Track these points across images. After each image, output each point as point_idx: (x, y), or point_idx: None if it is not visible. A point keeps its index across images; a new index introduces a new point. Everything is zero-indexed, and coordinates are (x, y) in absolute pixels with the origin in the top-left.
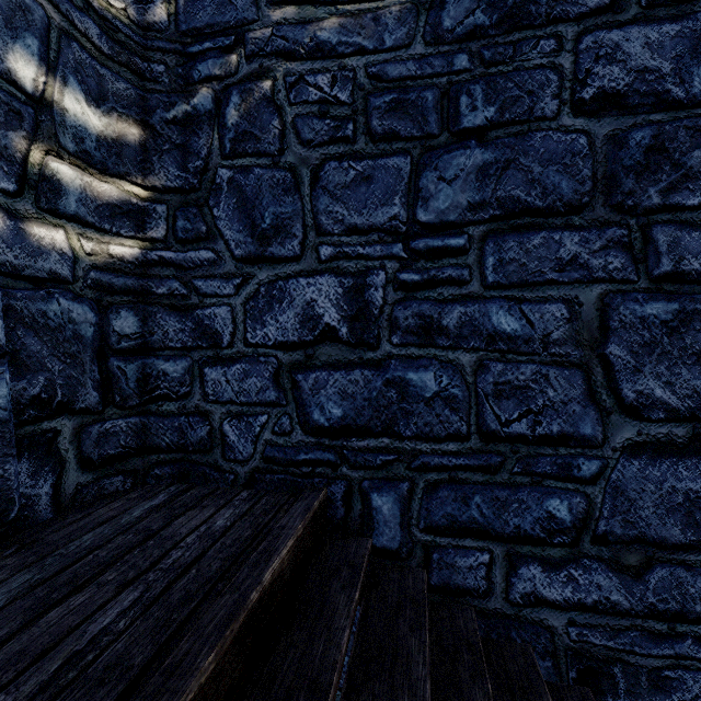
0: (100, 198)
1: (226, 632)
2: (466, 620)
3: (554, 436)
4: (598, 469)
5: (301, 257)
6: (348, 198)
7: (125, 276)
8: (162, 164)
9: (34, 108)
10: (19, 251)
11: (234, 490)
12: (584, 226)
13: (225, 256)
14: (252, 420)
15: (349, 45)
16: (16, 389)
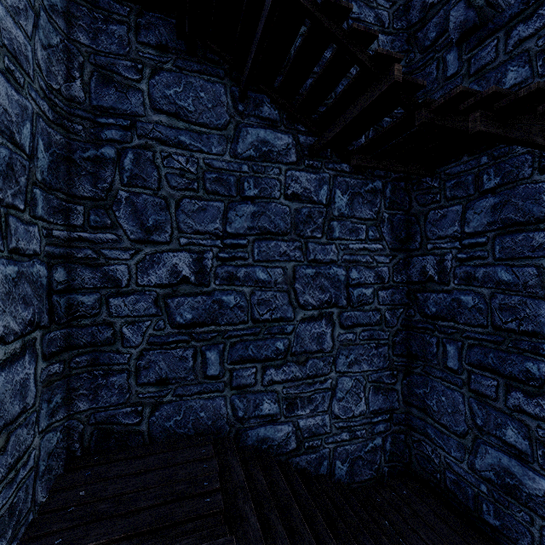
0: None
1: None
2: None
3: None
4: None
5: None
6: None
7: None
8: None
9: None
10: None
11: None
12: None
13: None
14: None
15: None
16: None
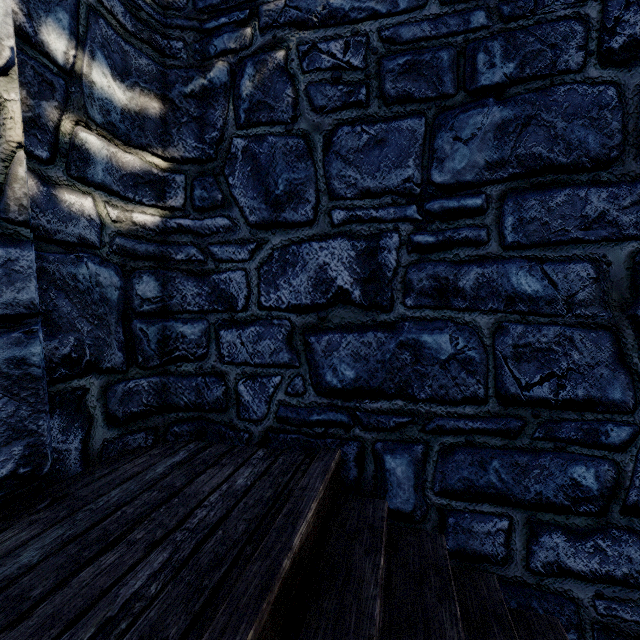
0: (124, 168)
1: (262, 605)
2: (489, 589)
3: (579, 401)
4: (629, 436)
5: (314, 222)
6: (361, 162)
7: (147, 243)
8: (181, 136)
9: (65, 80)
10: (51, 216)
11: (250, 448)
12: (613, 181)
13: (239, 223)
14: (266, 380)
15: (362, 10)
16: (49, 348)
